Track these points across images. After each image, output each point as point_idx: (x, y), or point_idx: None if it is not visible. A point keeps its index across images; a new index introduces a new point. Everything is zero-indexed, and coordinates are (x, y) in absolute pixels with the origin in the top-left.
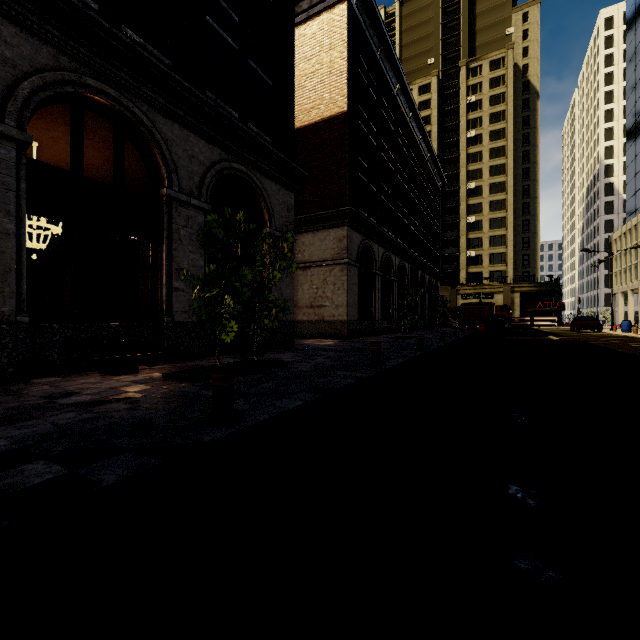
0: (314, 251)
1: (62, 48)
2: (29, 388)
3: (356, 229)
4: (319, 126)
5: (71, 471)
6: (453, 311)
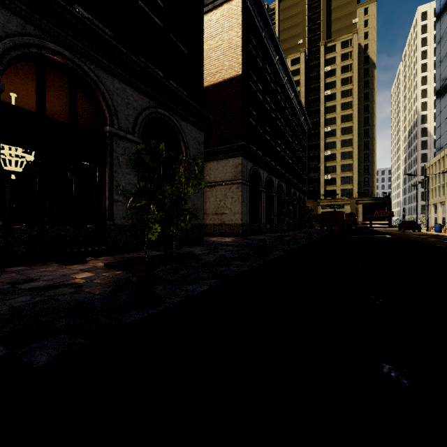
0: (218, 174)
1: (28, 19)
2: (0, 275)
3: (248, 158)
4: (221, 85)
5: (10, 352)
6: (315, 217)
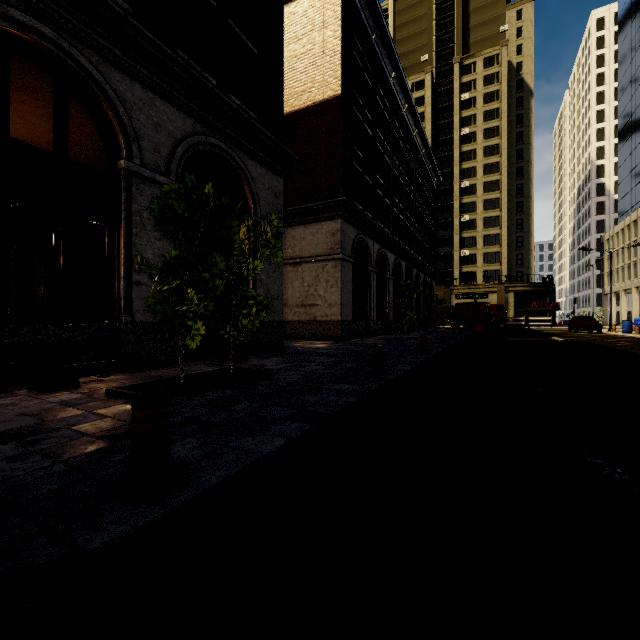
0: (305, 246)
1: None
2: None
3: (350, 222)
4: (311, 111)
5: None
6: (447, 311)
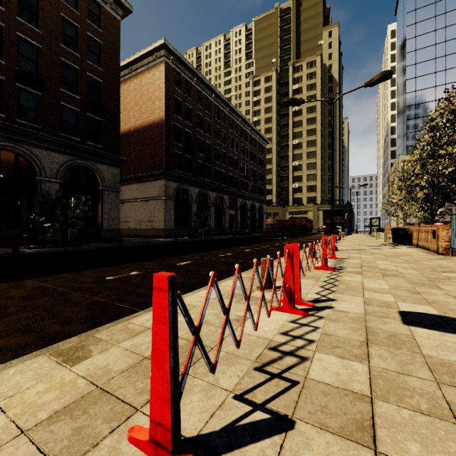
0: (150, 192)
1: None
2: None
3: (172, 180)
4: (152, 126)
5: None
6: (278, 222)
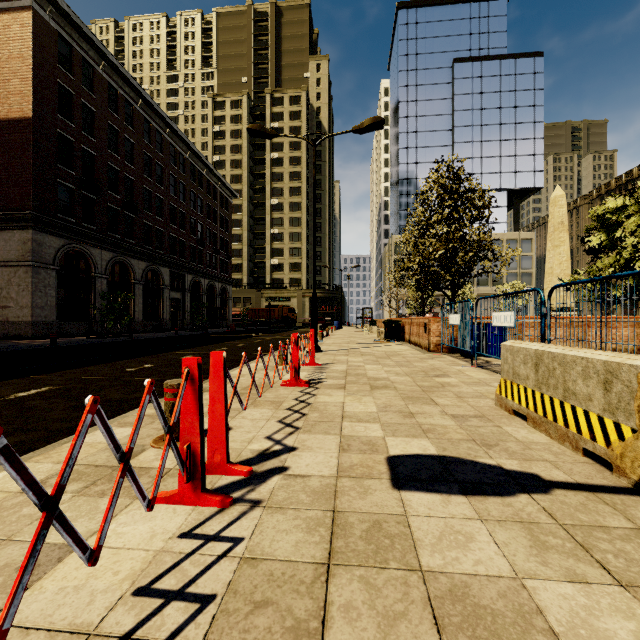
0: None
1: None
2: None
3: (52, 233)
4: (3, 125)
5: None
6: (250, 312)
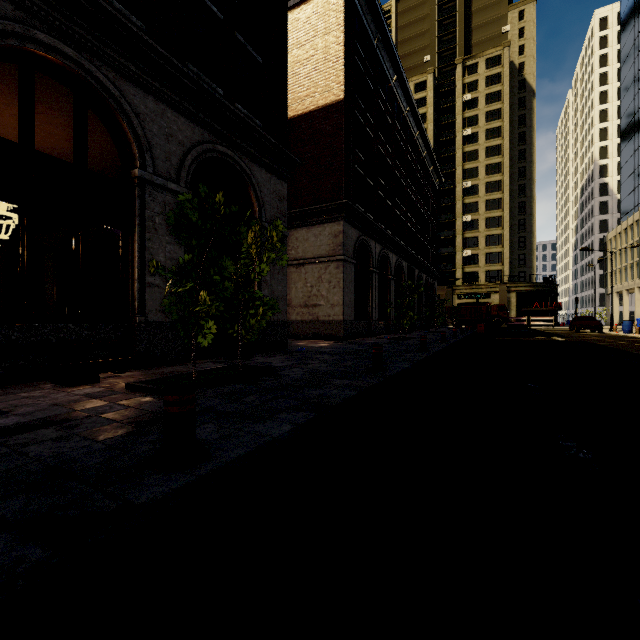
0: (308, 247)
1: None
2: None
3: (352, 224)
4: (314, 115)
5: None
6: (449, 311)
